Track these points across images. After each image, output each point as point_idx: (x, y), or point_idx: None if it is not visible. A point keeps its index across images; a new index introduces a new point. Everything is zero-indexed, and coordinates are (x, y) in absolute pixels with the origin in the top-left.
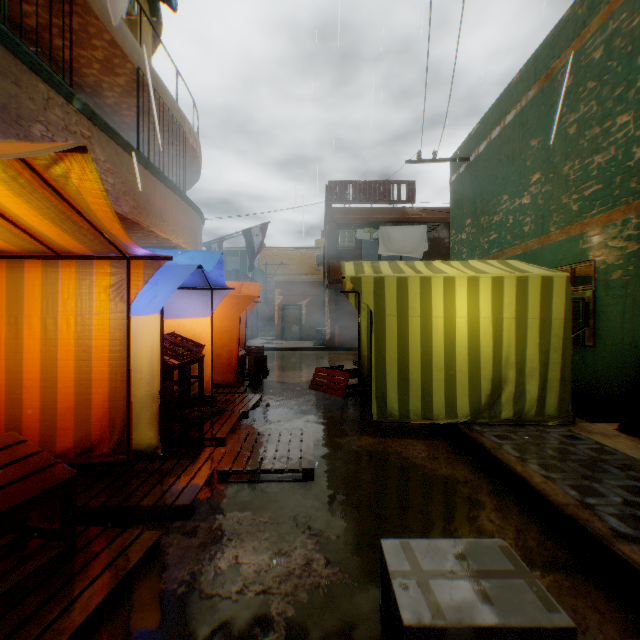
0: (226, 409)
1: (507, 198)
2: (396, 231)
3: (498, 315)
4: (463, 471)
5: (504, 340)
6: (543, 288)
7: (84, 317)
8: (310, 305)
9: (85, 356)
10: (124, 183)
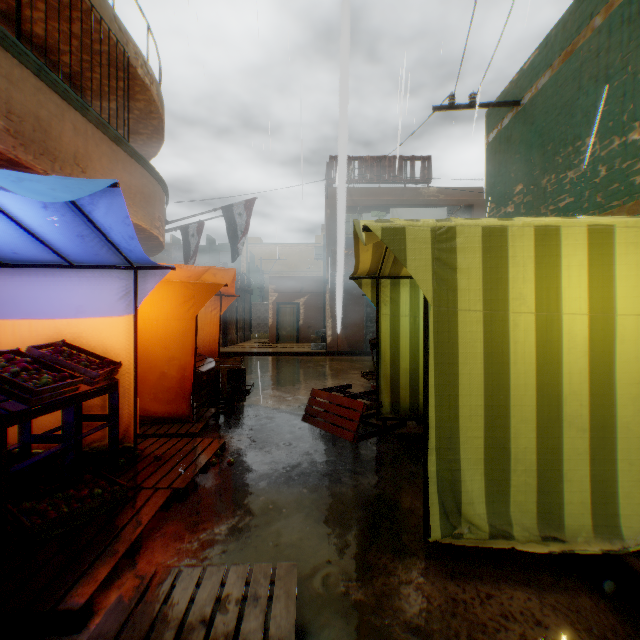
0: (146, 482)
1: (594, 140)
2: (410, 214)
3: None
4: None
5: None
6: None
7: None
8: (308, 303)
9: None
10: None
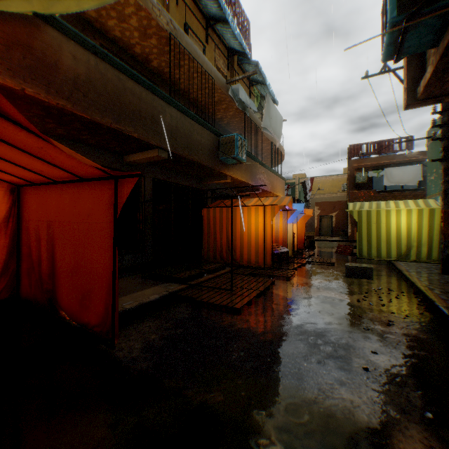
0: (303, 254)
1: None
2: (395, 170)
3: (408, 223)
4: (383, 269)
5: (411, 232)
6: (429, 213)
7: (277, 224)
8: (338, 215)
9: (277, 233)
10: (269, 181)
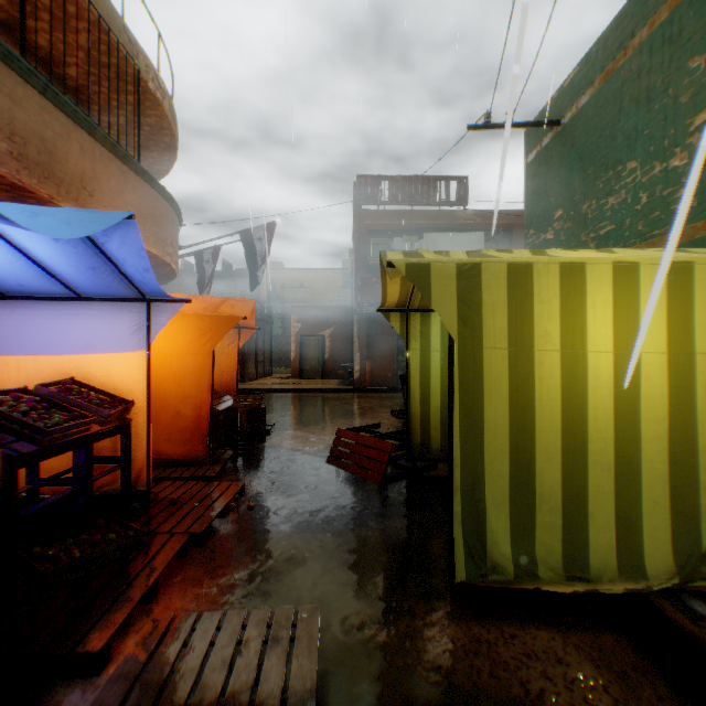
0: (161, 527)
1: (635, 165)
2: (445, 239)
3: None
4: None
5: None
6: None
7: None
8: (335, 335)
9: None
10: None
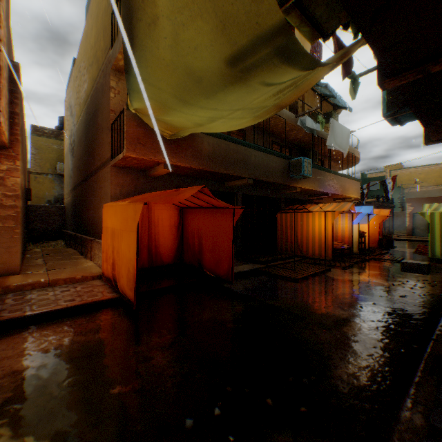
0: (373, 252)
1: None
2: None
3: None
4: None
5: None
6: None
7: (342, 225)
8: None
9: (342, 232)
10: (339, 185)
